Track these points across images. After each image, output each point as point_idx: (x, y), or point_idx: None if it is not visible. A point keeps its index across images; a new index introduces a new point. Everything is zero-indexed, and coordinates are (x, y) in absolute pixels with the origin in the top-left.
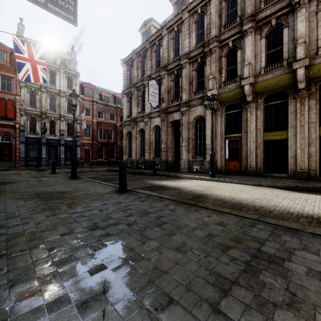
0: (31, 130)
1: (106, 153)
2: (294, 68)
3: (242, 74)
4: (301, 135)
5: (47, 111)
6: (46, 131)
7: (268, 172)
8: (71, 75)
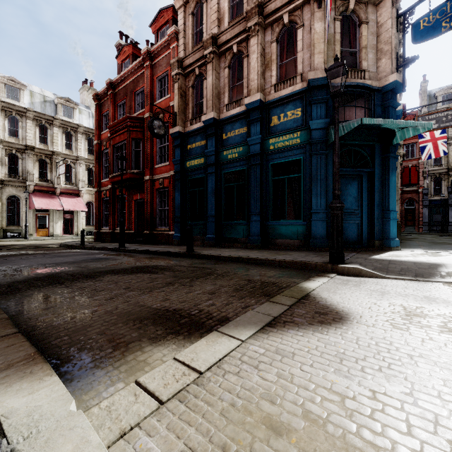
0: (435, 191)
1: None
2: None
3: None
4: None
5: None
6: None
7: None
8: None
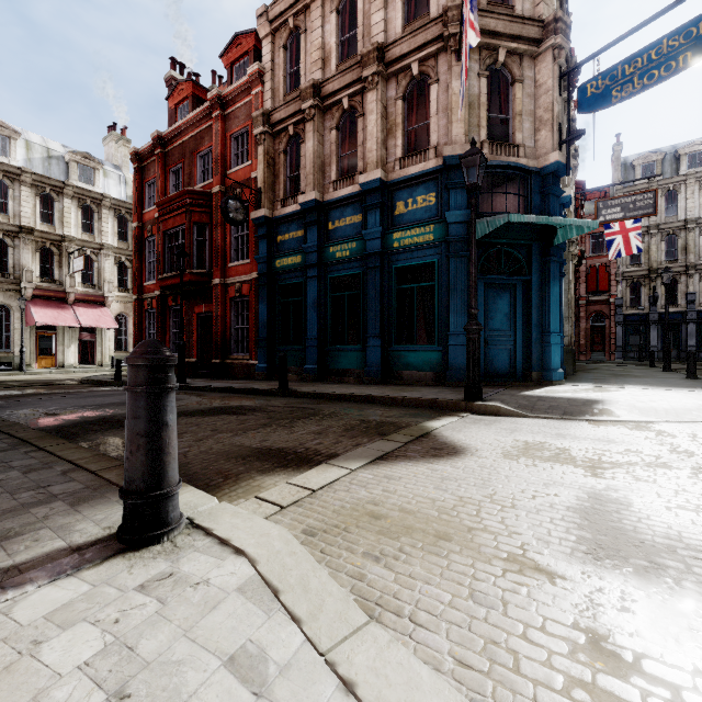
0: (632, 301)
1: None
2: None
3: None
4: None
5: (660, 264)
6: (656, 301)
7: None
8: None
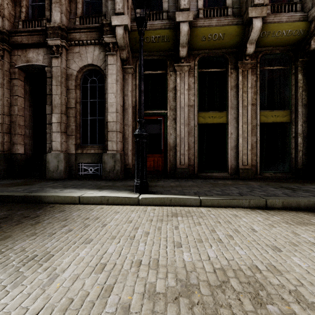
0: None
1: None
2: (250, 16)
3: (170, 11)
4: (244, 119)
5: None
6: None
7: (203, 171)
8: None
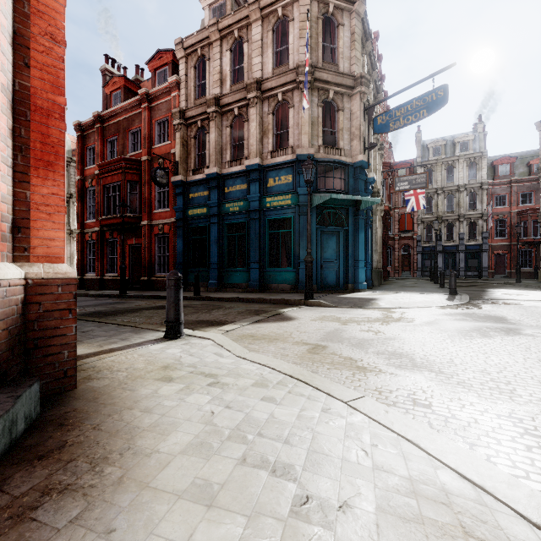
0: (428, 238)
1: (539, 258)
2: None
3: None
4: None
5: (444, 214)
6: (441, 238)
7: None
8: (475, 160)
